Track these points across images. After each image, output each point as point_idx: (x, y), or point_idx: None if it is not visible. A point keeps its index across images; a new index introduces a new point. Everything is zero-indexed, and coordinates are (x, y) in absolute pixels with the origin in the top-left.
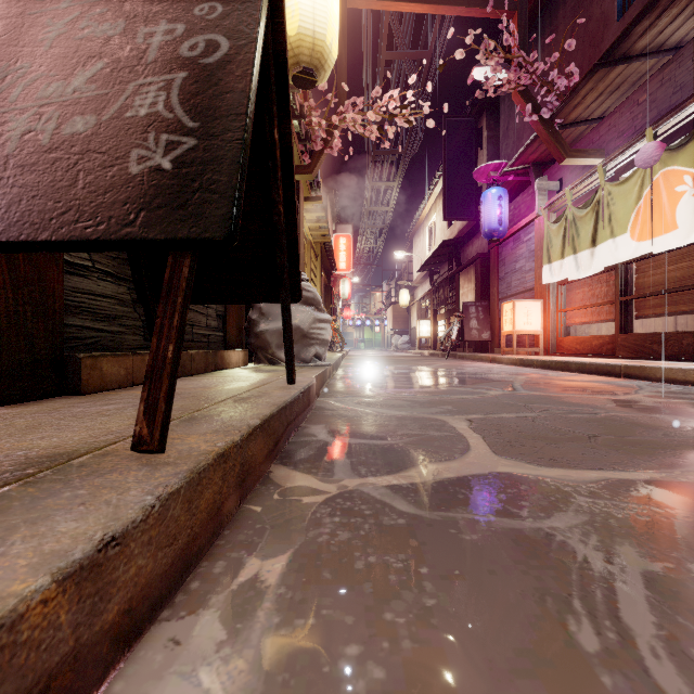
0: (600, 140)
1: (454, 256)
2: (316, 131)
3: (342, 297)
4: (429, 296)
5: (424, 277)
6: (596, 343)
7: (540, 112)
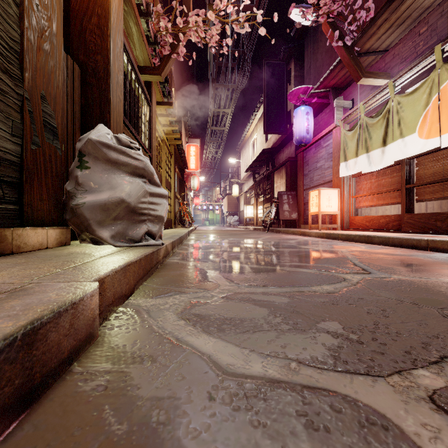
0: (385, 67)
1: (271, 160)
2: (163, 36)
3: (192, 189)
4: (253, 189)
5: (249, 176)
6: (383, 221)
7: (344, 39)
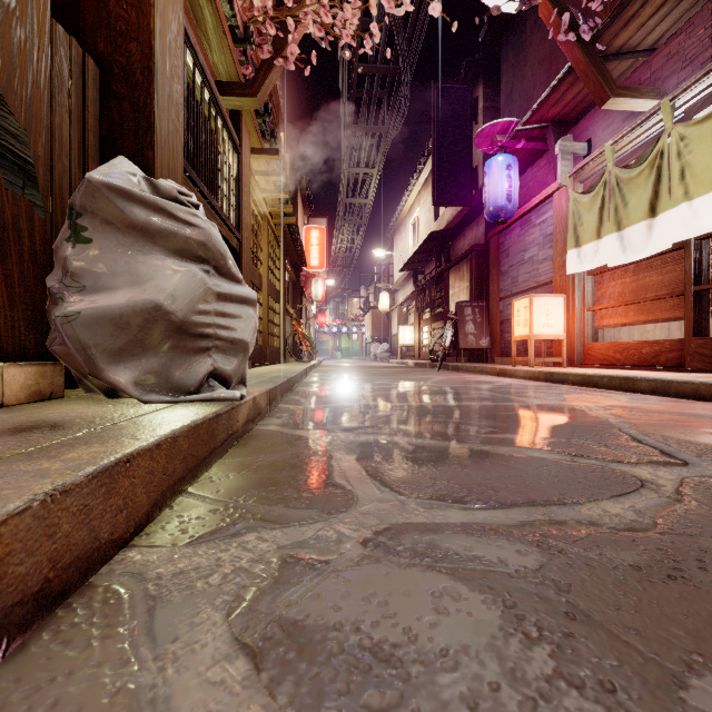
0: (652, 78)
1: (443, 251)
2: (260, 28)
3: (314, 299)
4: (413, 299)
5: (406, 278)
6: (649, 350)
7: (579, 29)
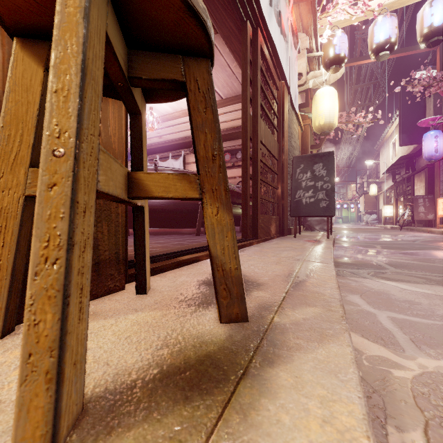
0: None
1: (410, 165)
2: None
3: None
4: (392, 189)
5: (389, 175)
6: None
7: None
